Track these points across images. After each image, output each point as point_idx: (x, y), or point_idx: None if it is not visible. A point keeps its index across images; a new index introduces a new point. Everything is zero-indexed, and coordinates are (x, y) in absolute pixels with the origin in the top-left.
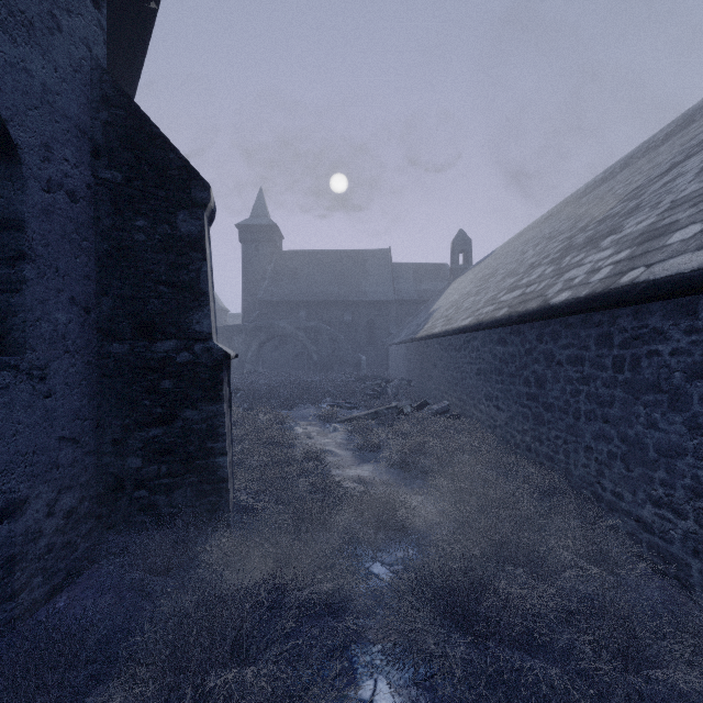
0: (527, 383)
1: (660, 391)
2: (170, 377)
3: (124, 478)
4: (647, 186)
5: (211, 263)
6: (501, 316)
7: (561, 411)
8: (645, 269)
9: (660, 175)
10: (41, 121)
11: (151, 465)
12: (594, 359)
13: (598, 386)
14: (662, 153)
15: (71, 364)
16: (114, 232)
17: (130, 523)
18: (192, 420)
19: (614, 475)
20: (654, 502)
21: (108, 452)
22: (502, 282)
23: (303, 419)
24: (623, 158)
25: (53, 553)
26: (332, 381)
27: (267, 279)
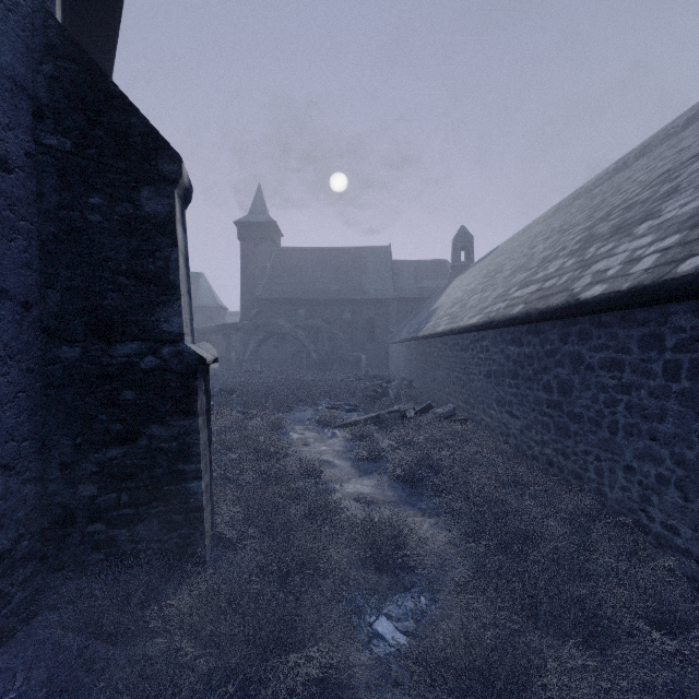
0: (548, 389)
1: None
2: (133, 386)
3: (75, 509)
4: (680, 168)
5: (186, 251)
6: (517, 314)
7: (592, 422)
8: None
9: (695, 156)
10: None
11: (108, 492)
12: (638, 364)
13: (642, 395)
14: (688, 137)
15: (2, 372)
16: (62, 211)
17: (82, 563)
18: (160, 437)
19: (666, 503)
20: None
21: (55, 477)
22: (512, 278)
23: (300, 422)
24: (638, 147)
25: None
26: (331, 381)
27: (266, 277)
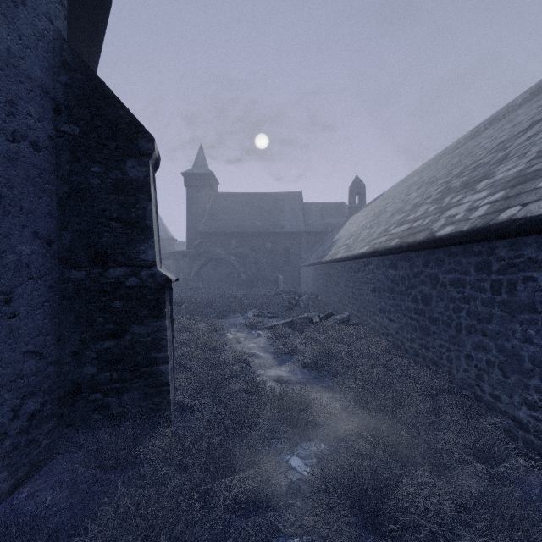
0: (415, 301)
1: (535, 311)
2: (121, 298)
3: (81, 383)
4: (512, 140)
5: (156, 202)
6: (393, 246)
7: (445, 324)
8: (521, 208)
9: (523, 131)
10: (6, 81)
11: (104, 372)
12: (474, 283)
13: (477, 305)
14: (521, 114)
15: (35, 288)
16: (73, 176)
17: (86, 421)
18: (139, 334)
19: (492, 380)
20: (529, 405)
21: (67, 361)
22: (392, 218)
23: (233, 326)
24: (487, 120)
25: (17, 450)
26: (256, 295)
27: (206, 215)
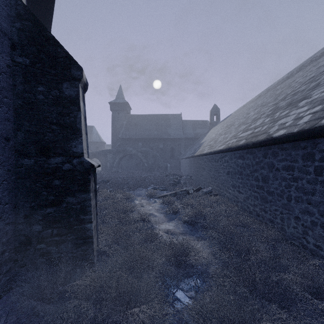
0: (257, 180)
1: None
2: (59, 178)
3: (31, 237)
4: (319, 75)
5: (85, 113)
6: (242, 144)
7: (279, 196)
8: None
9: None
10: None
11: (47, 229)
12: (301, 168)
13: (303, 183)
14: (322, 61)
15: None
16: (25, 93)
17: (34, 263)
18: (72, 203)
19: (315, 234)
20: None
21: (21, 222)
22: (239, 128)
23: (139, 195)
24: (298, 66)
25: None
26: (153, 176)
27: (123, 128)
